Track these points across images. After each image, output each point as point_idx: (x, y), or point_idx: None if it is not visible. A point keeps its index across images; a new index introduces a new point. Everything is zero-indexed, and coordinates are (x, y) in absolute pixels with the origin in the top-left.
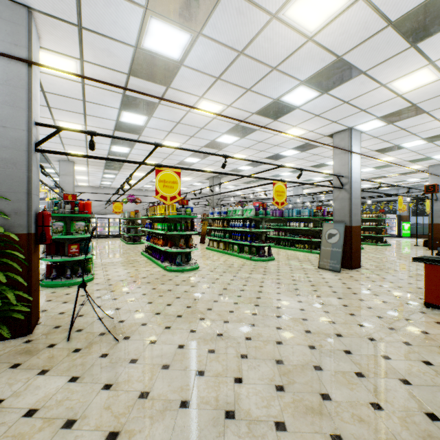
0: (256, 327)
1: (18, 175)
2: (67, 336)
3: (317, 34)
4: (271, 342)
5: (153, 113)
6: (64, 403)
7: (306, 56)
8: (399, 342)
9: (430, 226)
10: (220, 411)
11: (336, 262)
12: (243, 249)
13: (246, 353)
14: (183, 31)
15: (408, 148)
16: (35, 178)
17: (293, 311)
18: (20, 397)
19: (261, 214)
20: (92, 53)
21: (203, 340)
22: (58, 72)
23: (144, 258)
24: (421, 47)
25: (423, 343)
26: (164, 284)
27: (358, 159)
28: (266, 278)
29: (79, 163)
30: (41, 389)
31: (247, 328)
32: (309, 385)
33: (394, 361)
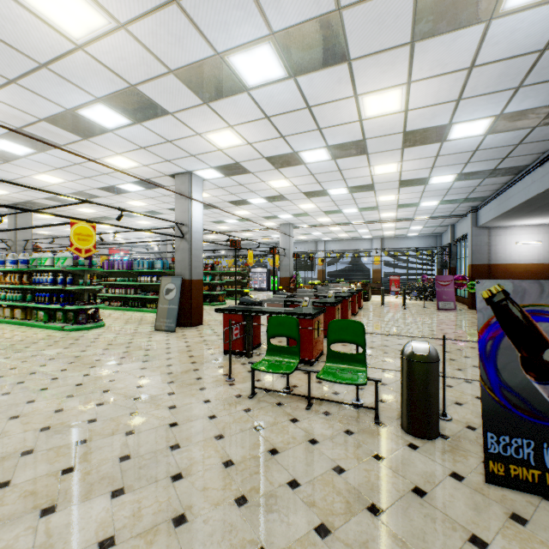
0: None
1: None
2: None
3: (88, 46)
4: None
5: None
6: None
7: (87, 68)
8: (165, 394)
9: (281, 279)
10: None
11: (172, 321)
12: (56, 316)
13: None
14: None
15: (256, 205)
16: None
17: (64, 389)
18: None
19: (82, 265)
20: None
21: None
22: None
23: None
24: (213, 107)
25: (187, 389)
26: None
27: (200, 208)
28: (65, 352)
29: None
30: None
31: None
32: None
33: (140, 415)
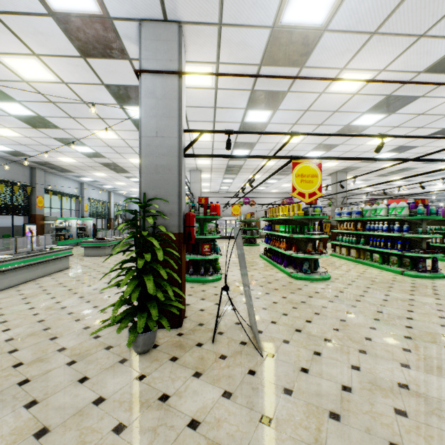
0: None
1: (172, 179)
2: (210, 337)
3: None
4: None
5: (279, 105)
6: (223, 425)
7: None
8: None
9: None
10: None
11: None
12: (388, 260)
13: None
14: None
15: None
16: (183, 181)
17: None
18: (182, 398)
19: (420, 214)
20: (227, 52)
21: (377, 388)
22: (197, 83)
23: (263, 261)
24: None
25: None
26: (294, 294)
27: None
28: (443, 304)
29: (204, 171)
30: (198, 396)
31: None
32: None
33: None
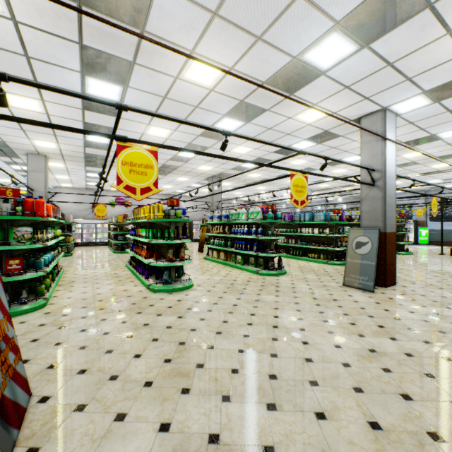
0: (280, 414)
1: None
2: None
3: None
4: None
5: (129, 81)
6: None
7: None
8: None
9: None
10: None
11: (368, 278)
12: (248, 261)
13: None
14: None
15: (445, 140)
16: None
17: (334, 369)
18: None
19: (270, 218)
20: None
21: None
22: None
23: (128, 271)
24: None
25: None
26: (141, 314)
27: (393, 149)
28: (280, 301)
29: (53, 157)
30: None
31: (263, 418)
32: None
33: None
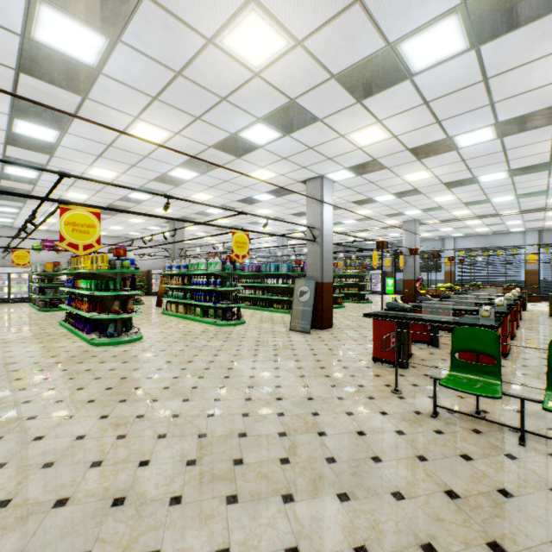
0: (191, 402)
1: None
2: None
3: (264, 71)
4: (202, 415)
5: (68, 128)
6: None
7: (257, 92)
8: (334, 398)
9: (404, 282)
10: (107, 500)
11: (307, 322)
12: (208, 313)
13: (166, 432)
14: (93, 32)
15: (382, 202)
16: None
17: (242, 380)
18: None
19: (228, 269)
20: None
21: (114, 426)
22: None
23: (63, 329)
24: (366, 104)
25: (355, 396)
26: (83, 363)
27: (330, 211)
28: (226, 345)
29: None
30: None
31: (178, 405)
32: (226, 453)
33: (322, 416)
